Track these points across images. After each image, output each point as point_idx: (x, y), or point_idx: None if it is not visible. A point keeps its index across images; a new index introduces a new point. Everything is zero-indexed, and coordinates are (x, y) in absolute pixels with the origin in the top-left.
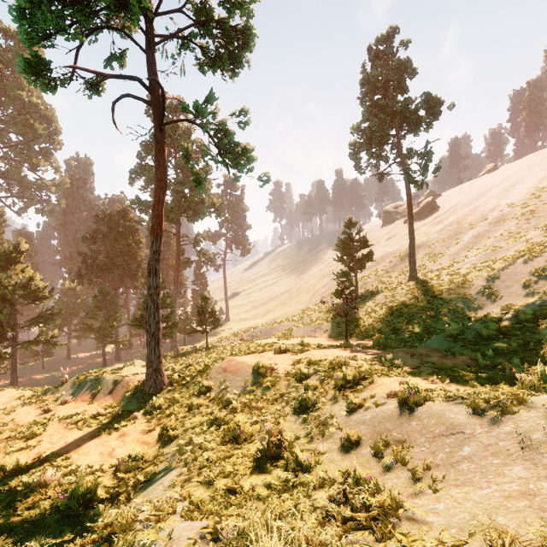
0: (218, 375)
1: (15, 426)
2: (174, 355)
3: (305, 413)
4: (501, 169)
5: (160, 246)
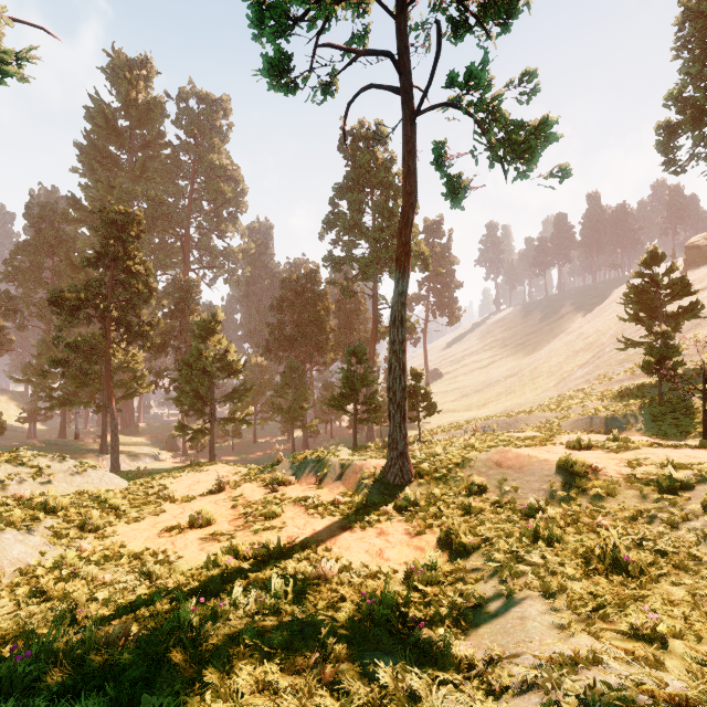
0: (489, 471)
1: (247, 503)
2: (381, 446)
3: None
4: None
5: (406, 285)
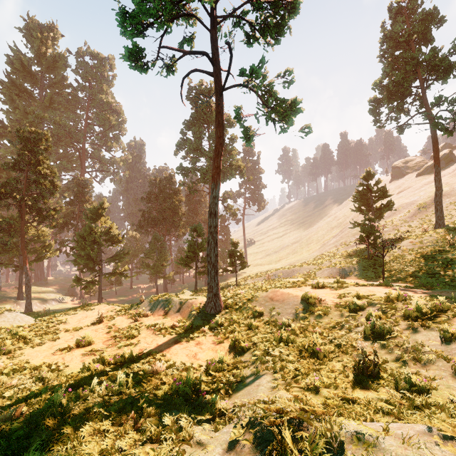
0: (266, 303)
1: (117, 329)
2: None
3: (381, 339)
4: None
5: (218, 192)
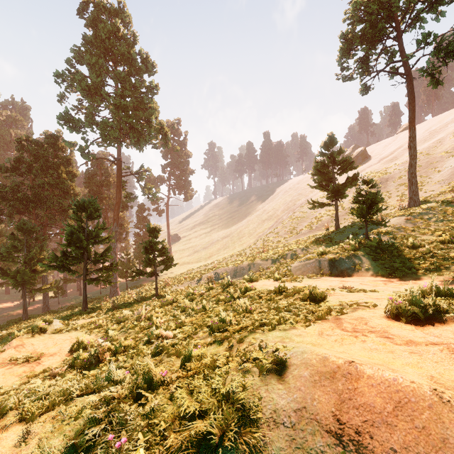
0: None
1: None
2: (112, 308)
3: None
4: (426, 122)
5: None
